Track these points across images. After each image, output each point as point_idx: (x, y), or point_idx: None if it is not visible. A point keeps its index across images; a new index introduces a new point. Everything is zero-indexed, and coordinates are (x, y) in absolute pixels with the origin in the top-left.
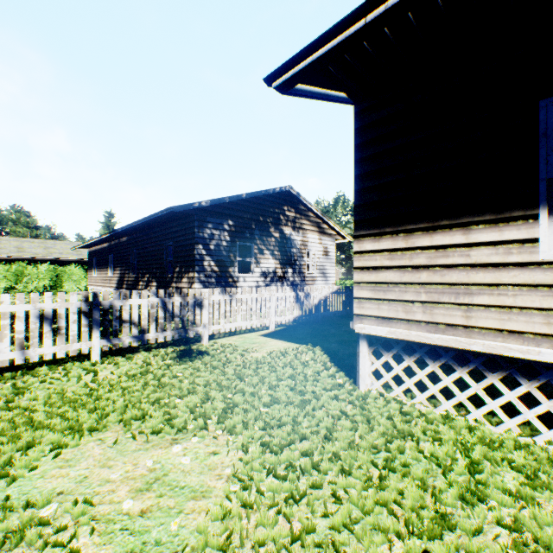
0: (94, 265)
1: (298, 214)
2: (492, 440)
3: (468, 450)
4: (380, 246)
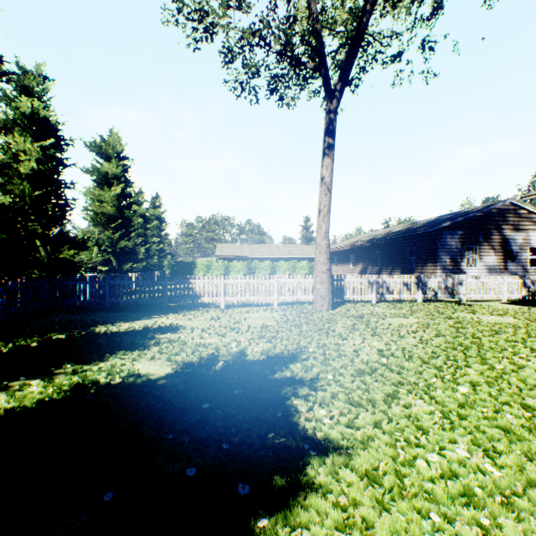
0: (334, 261)
1: (519, 218)
2: None
3: None
4: None
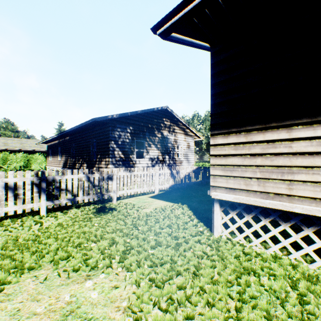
0: (50, 154)
1: (172, 123)
2: (310, 275)
3: (295, 284)
4: (228, 141)
